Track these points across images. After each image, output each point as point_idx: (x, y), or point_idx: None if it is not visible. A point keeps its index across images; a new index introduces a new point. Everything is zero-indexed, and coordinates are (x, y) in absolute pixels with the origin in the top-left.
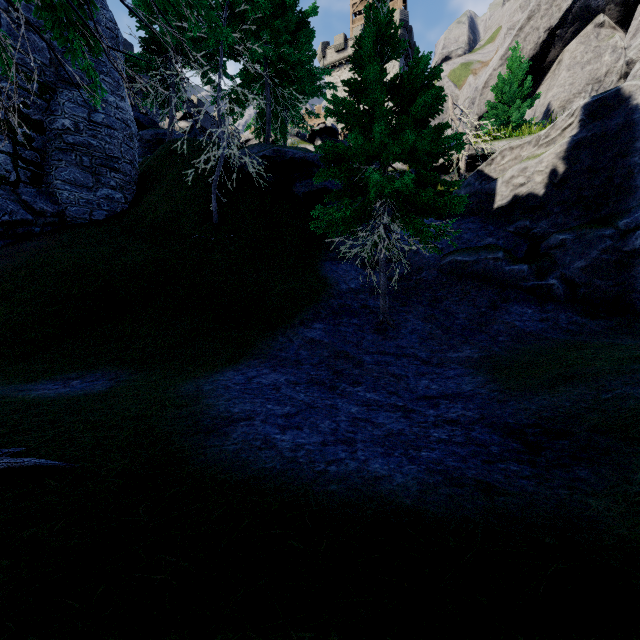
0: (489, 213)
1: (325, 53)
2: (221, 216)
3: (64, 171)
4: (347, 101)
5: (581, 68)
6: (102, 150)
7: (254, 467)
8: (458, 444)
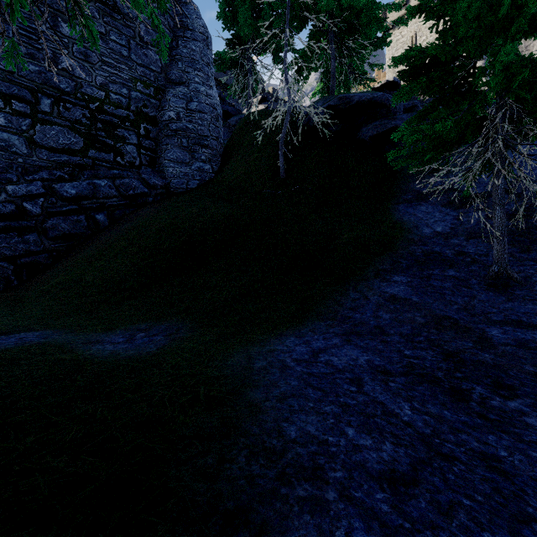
0: None
1: (385, 15)
2: (287, 171)
3: (170, 152)
4: None
5: None
6: (196, 131)
7: None
8: None
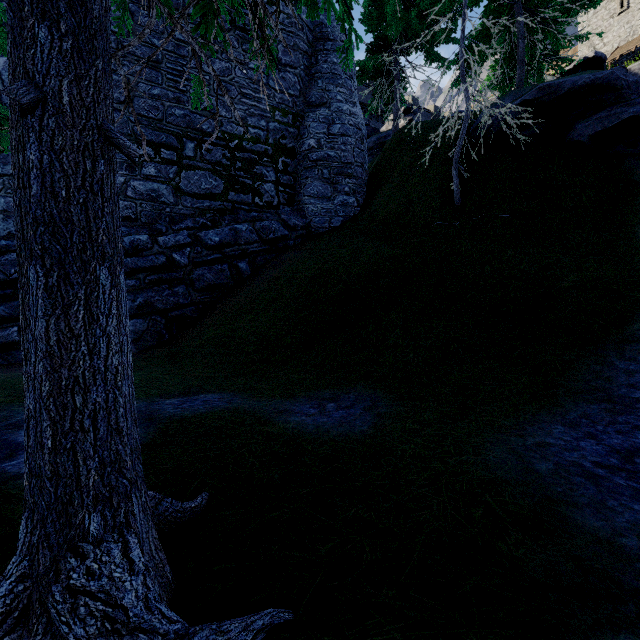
0: None
1: None
2: (464, 195)
3: (309, 187)
4: None
5: None
6: (338, 159)
7: None
8: None
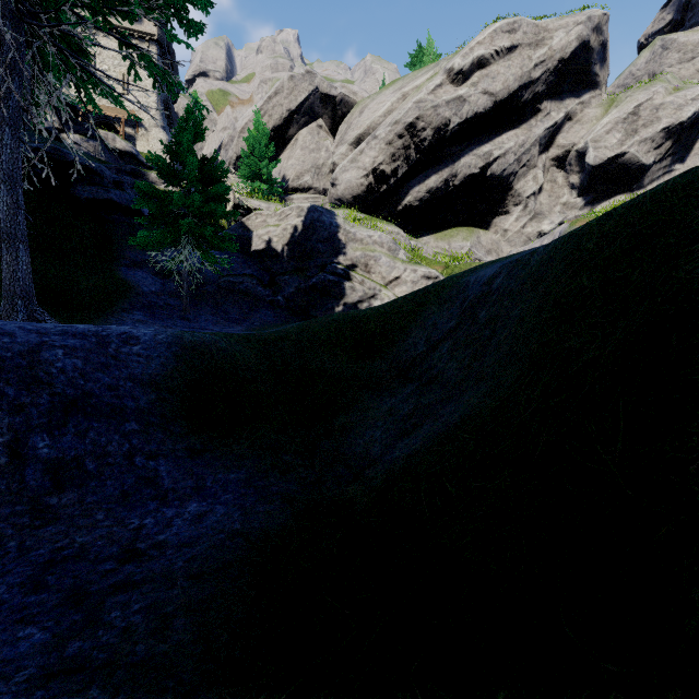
0: (249, 253)
1: None
2: None
3: None
4: (162, 163)
5: (309, 153)
6: None
7: None
8: None
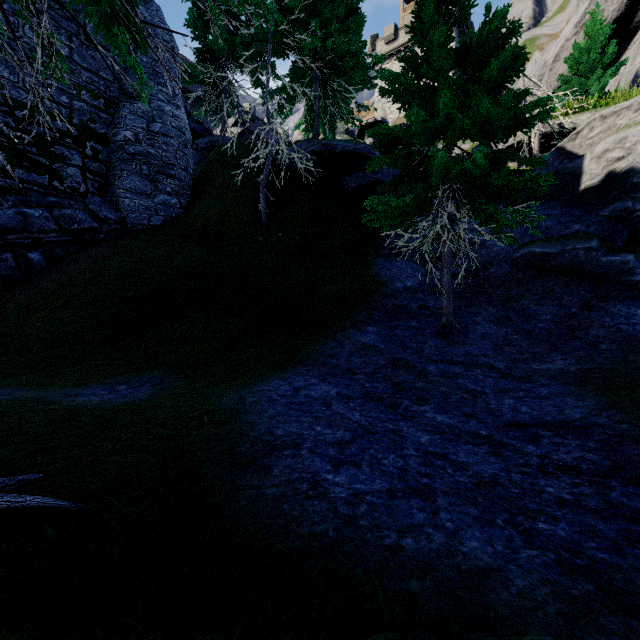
0: (574, 196)
1: (374, 46)
2: (269, 215)
3: (126, 180)
4: (405, 76)
5: None
6: (159, 158)
7: (299, 530)
8: (594, 513)
